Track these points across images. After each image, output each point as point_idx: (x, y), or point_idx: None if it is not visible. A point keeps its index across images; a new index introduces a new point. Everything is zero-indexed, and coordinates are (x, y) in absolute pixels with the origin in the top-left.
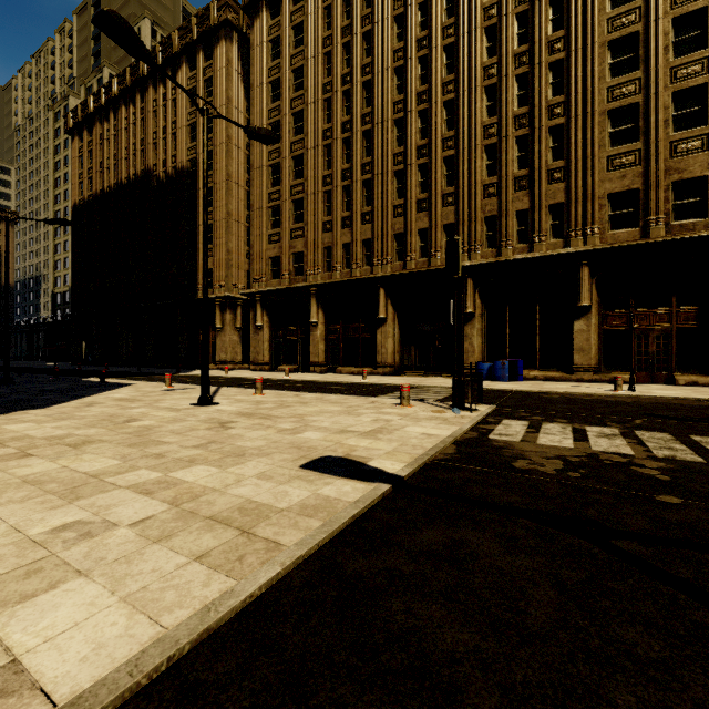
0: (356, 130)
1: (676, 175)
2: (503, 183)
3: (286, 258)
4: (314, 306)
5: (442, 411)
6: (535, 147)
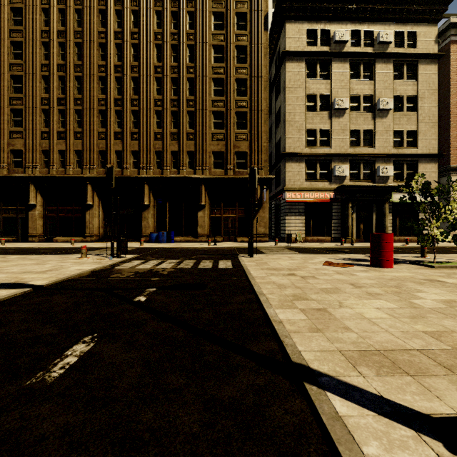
0: (69, 73)
1: (237, 149)
2: (165, 134)
3: (4, 152)
4: (32, 192)
5: (103, 259)
6: (181, 119)
